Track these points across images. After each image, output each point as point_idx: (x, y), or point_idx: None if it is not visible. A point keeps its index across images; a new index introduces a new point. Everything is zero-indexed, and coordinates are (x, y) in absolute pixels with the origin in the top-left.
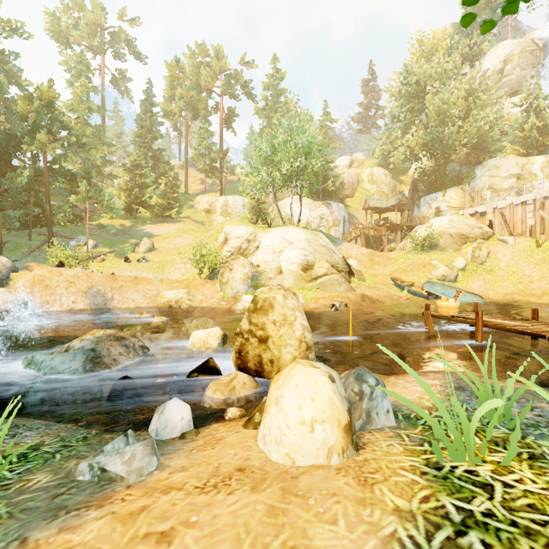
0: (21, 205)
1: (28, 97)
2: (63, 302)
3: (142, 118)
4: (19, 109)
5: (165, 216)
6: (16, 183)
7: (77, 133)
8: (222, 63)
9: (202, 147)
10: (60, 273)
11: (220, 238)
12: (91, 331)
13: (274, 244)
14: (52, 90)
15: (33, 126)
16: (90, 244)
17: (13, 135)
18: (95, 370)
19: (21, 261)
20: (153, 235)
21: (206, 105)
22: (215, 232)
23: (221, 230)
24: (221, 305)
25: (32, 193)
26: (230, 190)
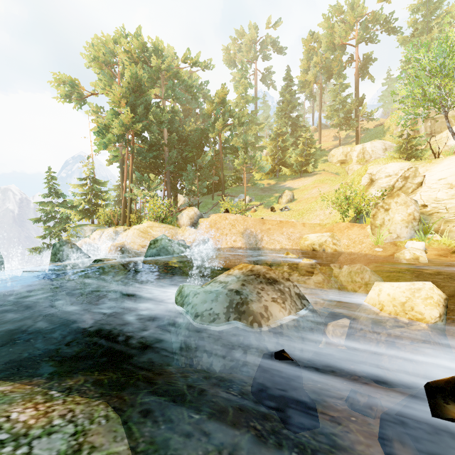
0: (208, 176)
1: (211, 101)
2: (228, 240)
3: (283, 95)
4: (206, 111)
5: (302, 172)
6: (205, 161)
7: (238, 116)
8: (358, 10)
9: (336, 103)
10: (226, 217)
11: (363, 181)
12: (239, 265)
13: (449, 176)
14: (224, 90)
15: (214, 120)
16: (247, 199)
17: (204, 130)
18: (239, 322)
19: (207, 213)
20: (293, 188)
21: (340, 61)
22: (357, 176)
23: (364, 172)
24: (375, 252)
25: (213, 167)
26: (365, 139)
